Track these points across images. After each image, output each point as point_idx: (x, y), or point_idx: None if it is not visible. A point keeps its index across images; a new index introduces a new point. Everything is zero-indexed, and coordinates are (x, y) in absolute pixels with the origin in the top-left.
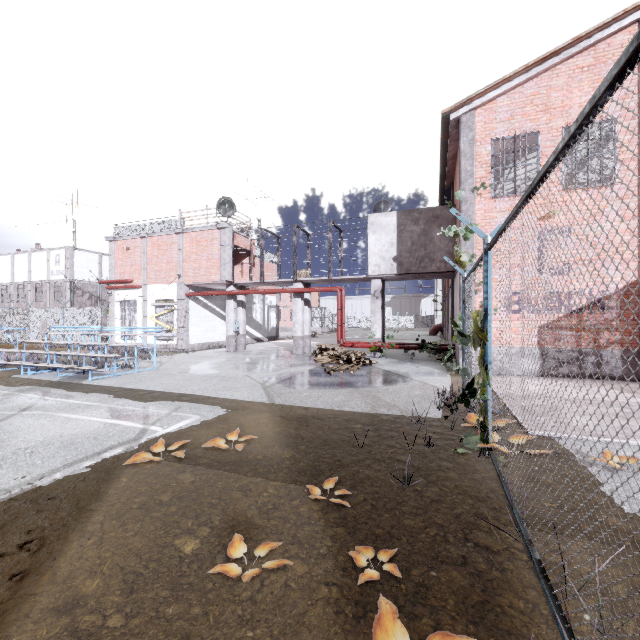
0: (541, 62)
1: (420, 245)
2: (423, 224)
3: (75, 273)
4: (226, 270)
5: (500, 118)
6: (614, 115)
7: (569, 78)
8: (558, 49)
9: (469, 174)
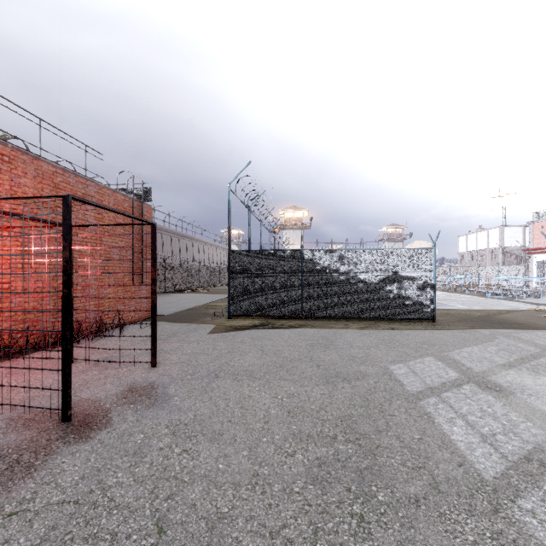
0: None
1: None
2: None
3: (505, 242)
4: None
5: None
6: None
7: None
8: None
9: None
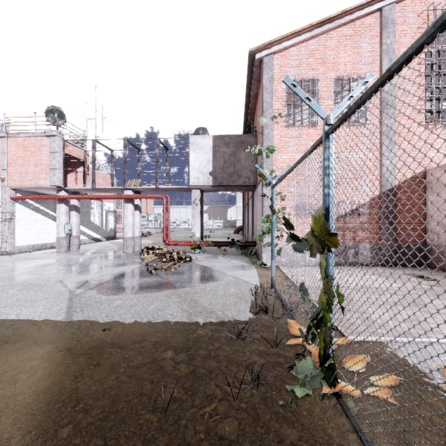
0: (320, 25)
1: (230, 163)
2: (232, 147)
3: None
4: (55, 175)
5: (292, 64)
6: (366, 74)
7: (338, 42)
8: (332, 17)
9: (269, 105)
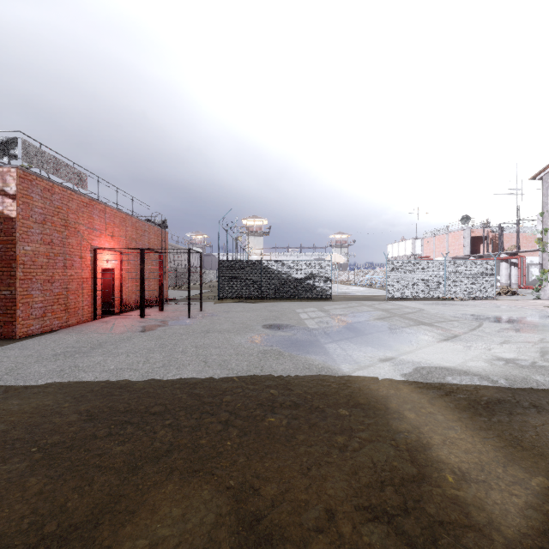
0: None
1: None
2: None
3: (416, 251)
4: (465, 250)
5: None
6: None
7: None
8: None
9: (546, 204)
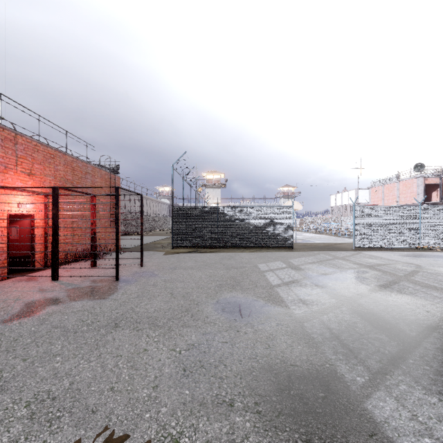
0: None
1: None
2: None
3: (359, 200)
4: (419, 197)
5: None
6: None
7: None
8: None
9: None
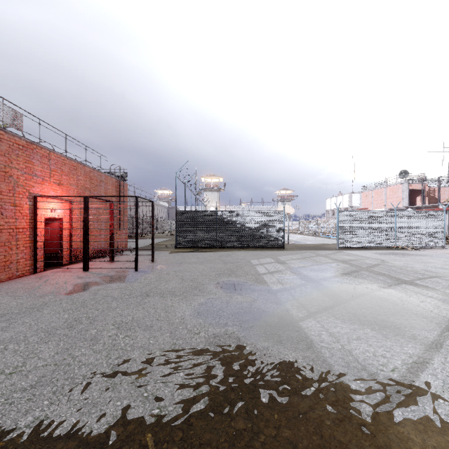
0: None
1: None
2: None
3: (352, 203)
4: (404, 202)
5: None
6: None
7: None
8: None
9: None
